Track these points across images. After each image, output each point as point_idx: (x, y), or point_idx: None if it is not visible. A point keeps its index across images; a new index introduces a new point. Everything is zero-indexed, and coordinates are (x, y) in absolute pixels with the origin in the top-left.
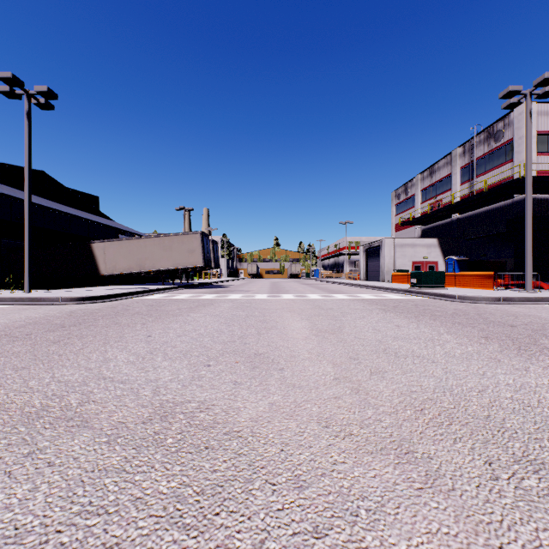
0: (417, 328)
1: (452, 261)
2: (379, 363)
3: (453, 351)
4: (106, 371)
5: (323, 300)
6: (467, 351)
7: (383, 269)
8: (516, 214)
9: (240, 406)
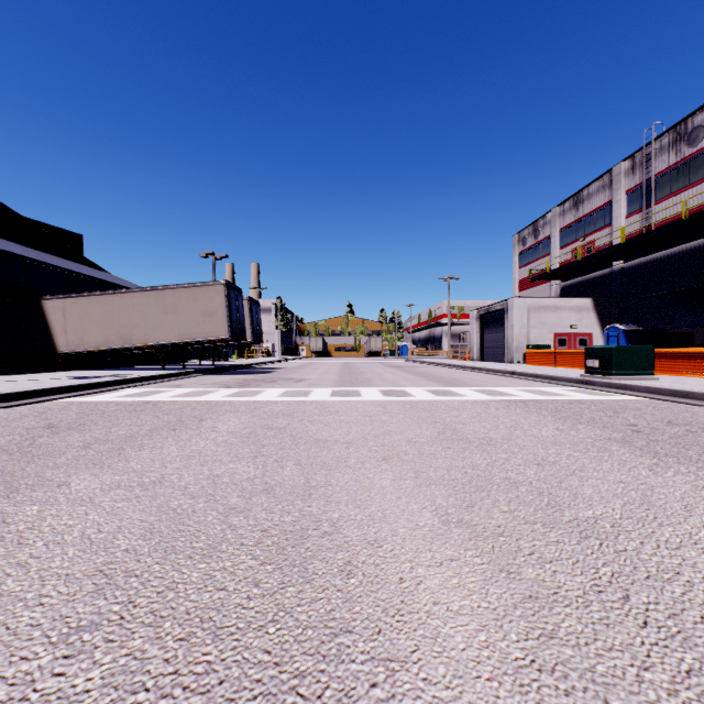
0: None
1: (616, 331)
2: None
3: None
4: None
5: (447, 406)
6: None
7: (509, 344)
8: None
9: None
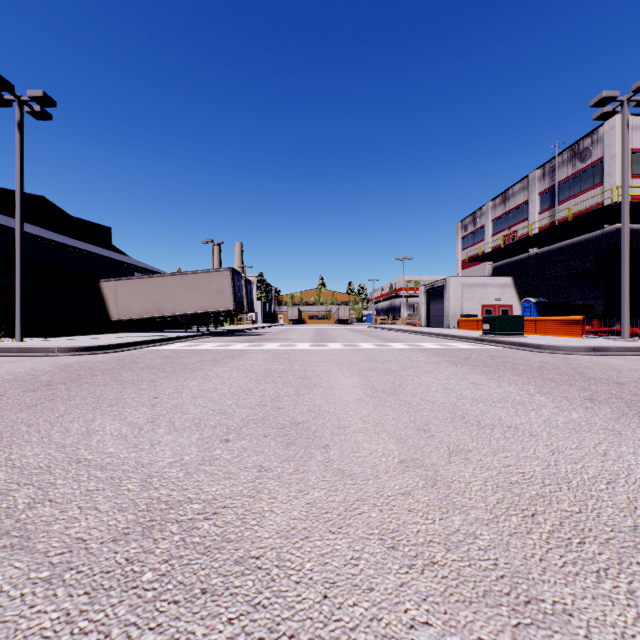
0: (499, 387)
1: (530, 303)
2: (458, 437)
3: (554, 419)
4: (84, 450)
5: (378, 350)
6: (573, 419)
7: (447, 314)
8: (607, 248)
9: (264, 508)
